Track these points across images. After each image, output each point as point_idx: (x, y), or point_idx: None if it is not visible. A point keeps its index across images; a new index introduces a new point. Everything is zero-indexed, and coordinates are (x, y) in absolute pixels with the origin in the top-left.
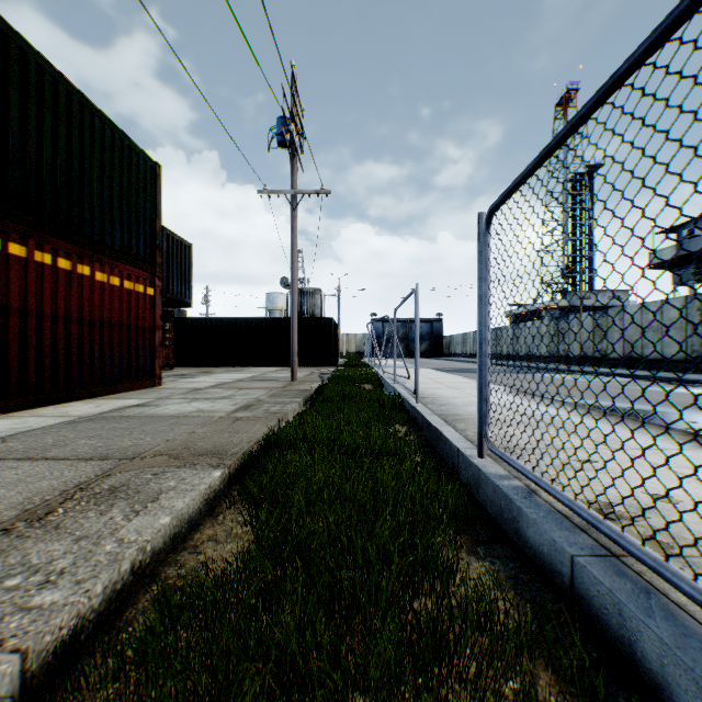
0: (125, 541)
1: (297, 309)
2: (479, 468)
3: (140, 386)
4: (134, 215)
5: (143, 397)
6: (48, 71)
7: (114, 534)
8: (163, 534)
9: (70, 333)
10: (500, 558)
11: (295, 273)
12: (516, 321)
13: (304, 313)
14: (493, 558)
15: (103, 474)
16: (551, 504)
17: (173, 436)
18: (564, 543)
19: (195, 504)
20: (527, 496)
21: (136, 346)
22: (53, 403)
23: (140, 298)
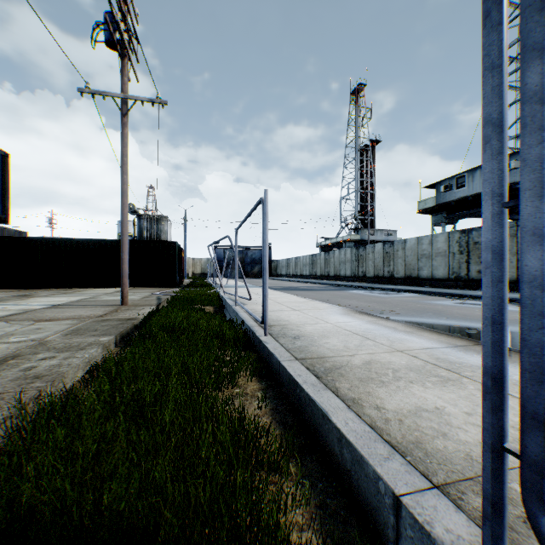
0: None
1: (144, 234)
2: None
3: None
4: None
5: None
6: None
7: None
8: None
9: None
10: None
11: (126, 186)
12: (324, 250)
13: (151, 237)
14: None
15: None
16: None
17: None
18: None
19: None
20: None
21: None
22: None
23: None
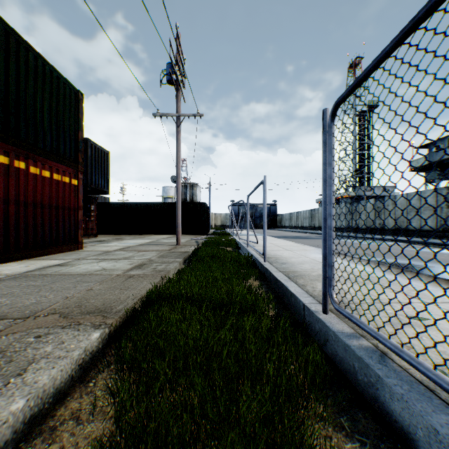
0: None
1: (182, 197)
2: (327, 325)
3: (67, 249)
4: (61, 127)
5: (65, 258)
6: None
7: None
8: (13, 423)
9: (8, 211)
10: (367, 435)
11: (179, 171)
12: None
13: (186, 199)
14: (360, 435)
15: None
16: (407, 370)
17: (73, 293)
18: None
19: (65, 372)
20: (380, 360)
21: (63, 220)
22: None
23: (67, 187)
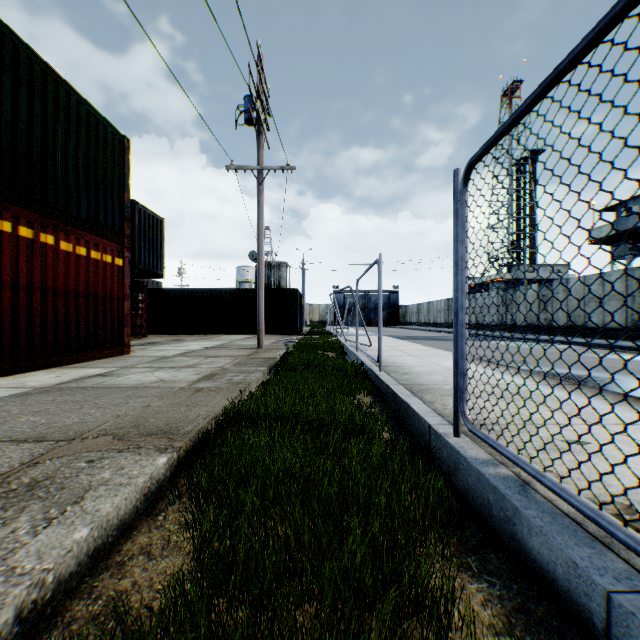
0: (17, 571)
1: (265, 281)
2: (458, 451)
3: (108, 355)
4: (101, 186)
5: (108, 366)
6: (8, 36)
7: (6, 559)
8: (77, 553)
9: (32, 302)
10: (499, 576)
11: (261, 245)
12: None
13: (271, 284)
14: (489, 576)
15: (30, 461)
16: (552, 501)
17: (126, 410)
18: (590, 568)
19: (130, 502)
20: (520, 490)
21: (104, 315)
22: (13, 372)
23: (108, 268)
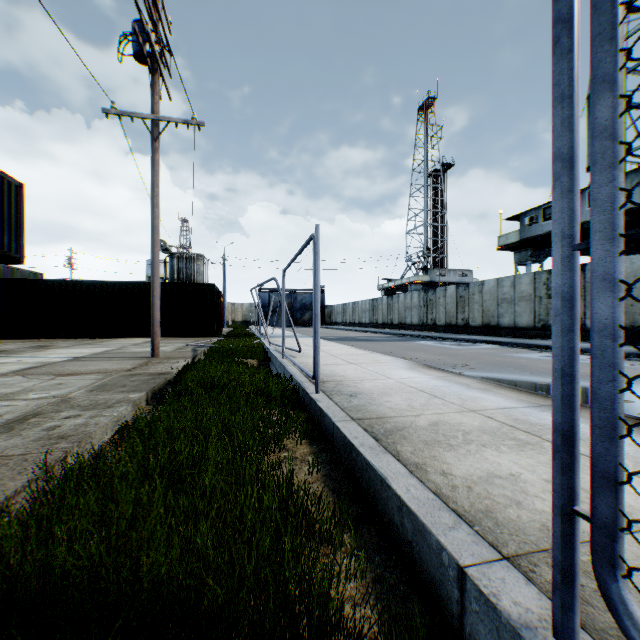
0: None
1: (177, 275)
2: None
3: None
4: None
5: None
6: None
7: None
8: None
9: None
10: None
11: (157, 221)
12: (387, 294)
13: (185, 279)
14: None
15: None
16: None
17: None
18: None
19: None
20: None
21: None
22: None
23: None
